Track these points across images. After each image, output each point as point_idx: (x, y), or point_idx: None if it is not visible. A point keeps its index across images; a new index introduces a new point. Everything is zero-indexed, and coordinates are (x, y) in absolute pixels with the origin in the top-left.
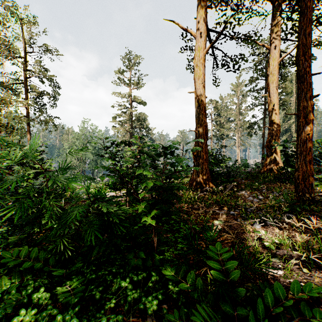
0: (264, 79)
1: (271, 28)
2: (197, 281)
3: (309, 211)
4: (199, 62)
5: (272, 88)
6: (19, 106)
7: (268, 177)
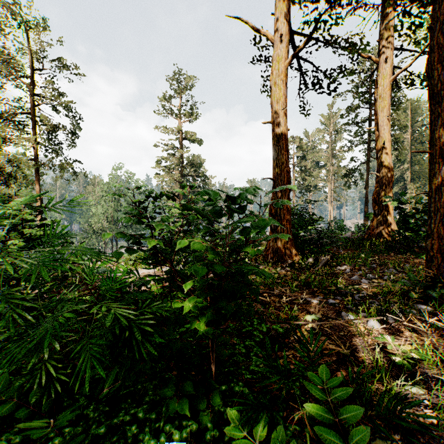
0: (368, 107)
1: (380, 33)
2: None
3: None
4: (278, 78)
5: (382, 118)
6: (25, 145)
7: (377, 245)
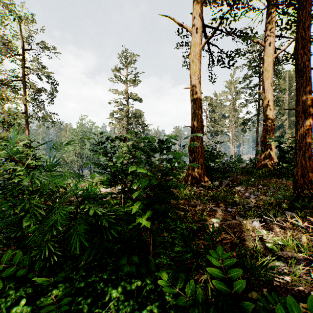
0: (258, 76)
1: (266, 25)
2: (197, 293)
3: (309, 208)
4: (195, 57)
5: (267, 84)
6: (18, 103)
7: (263, 172)
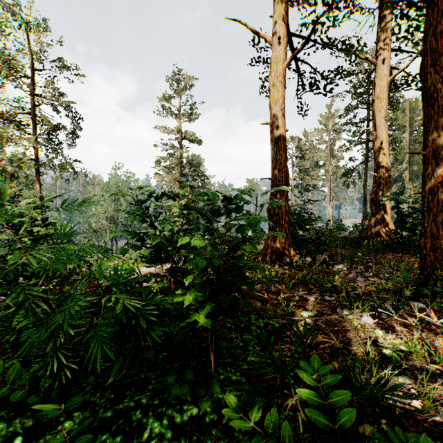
0: (367, 108)
1: (378, 34)
2: (282, 428)
3: None
4: (277, 80)
5: (379, 118)
6: (25, 145)
7: (374, 244)
